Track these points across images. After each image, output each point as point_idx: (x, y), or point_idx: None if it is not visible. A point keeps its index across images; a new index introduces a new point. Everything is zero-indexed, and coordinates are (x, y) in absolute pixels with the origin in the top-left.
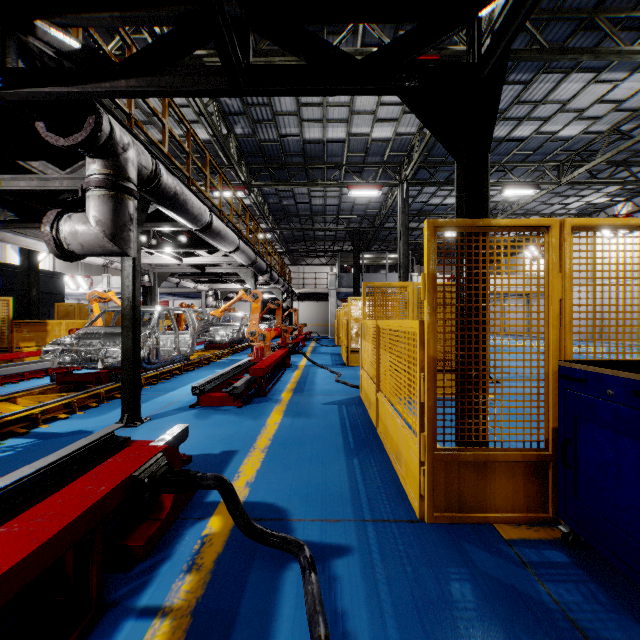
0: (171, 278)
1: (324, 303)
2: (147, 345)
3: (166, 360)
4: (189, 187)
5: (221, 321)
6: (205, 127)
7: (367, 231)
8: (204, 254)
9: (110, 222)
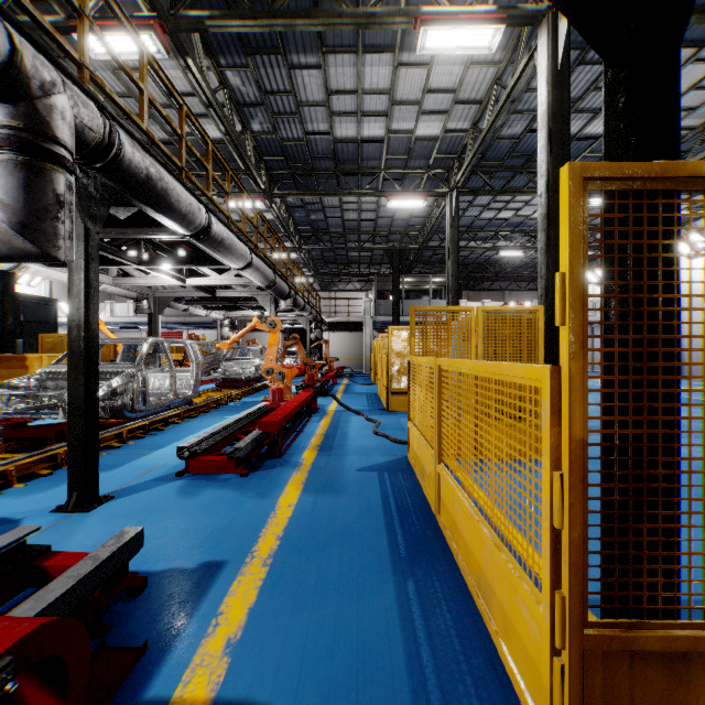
0: (177, 304)
1: (358, 334)
2: (130, 388)
3: (157, 406)
4: (181, 180)
5: (238, 355)
6: (216, 122)
7: (408, 251)
8: (212, 274)
9: (20, 204)
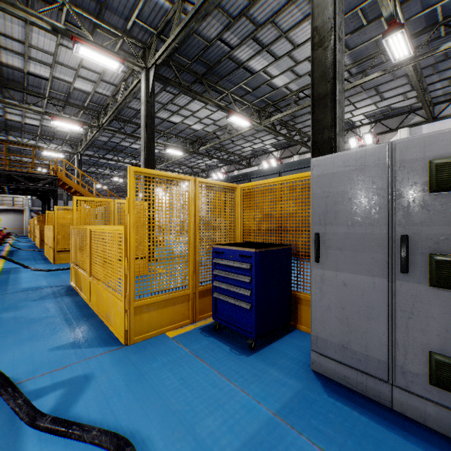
0: None
1: (21, 215)
2: None
3: None
4: None
5: None
6: None
7: None
8: None
9: None
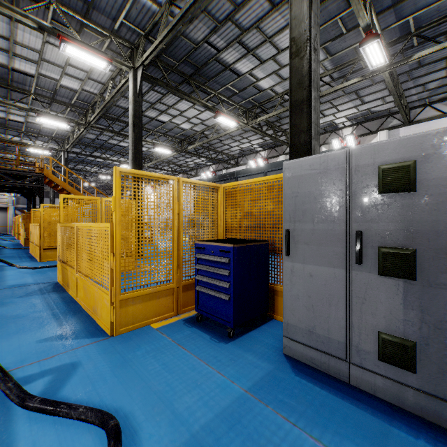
0: None
1: (5, 213)
2: None
3: None
4: None
5: None
6: None
7: None
8: None
9: None
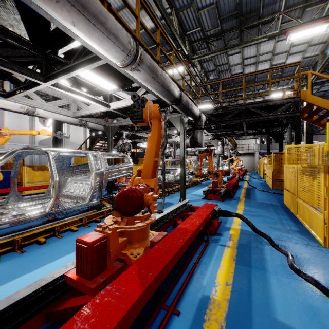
0: None
1: (252, 157)
2: None
3: None
4: None
5: None
6: (213, 106)
7: None
8: None
9: (222, 150)
